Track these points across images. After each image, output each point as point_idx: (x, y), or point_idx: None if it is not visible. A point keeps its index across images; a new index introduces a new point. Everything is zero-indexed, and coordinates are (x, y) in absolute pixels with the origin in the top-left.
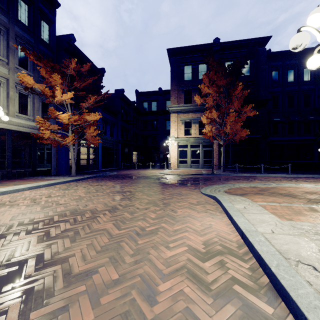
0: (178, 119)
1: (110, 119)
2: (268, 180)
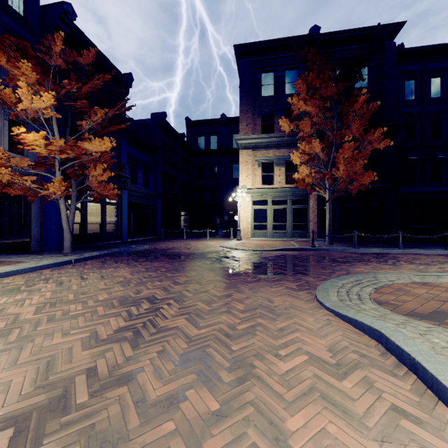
0: (252, 158)
1: (143, 159)
2: (427, 263)
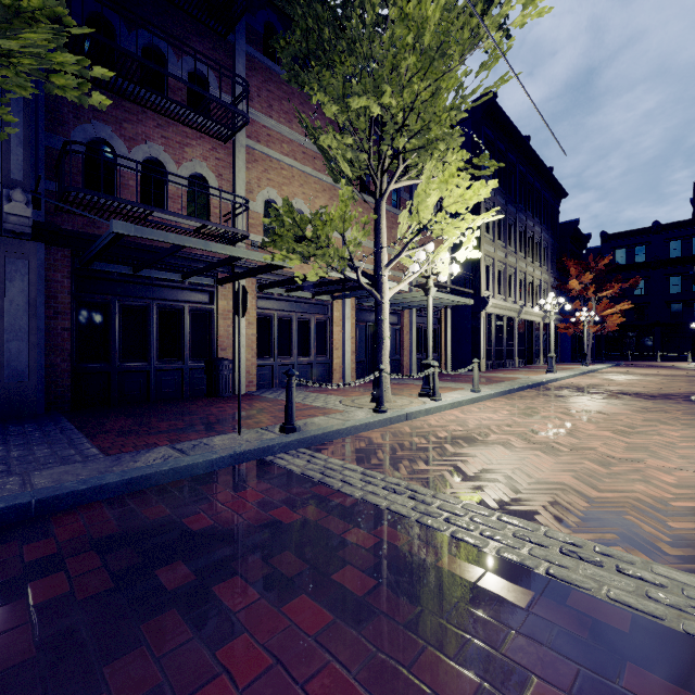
0: None
1: None
2: None
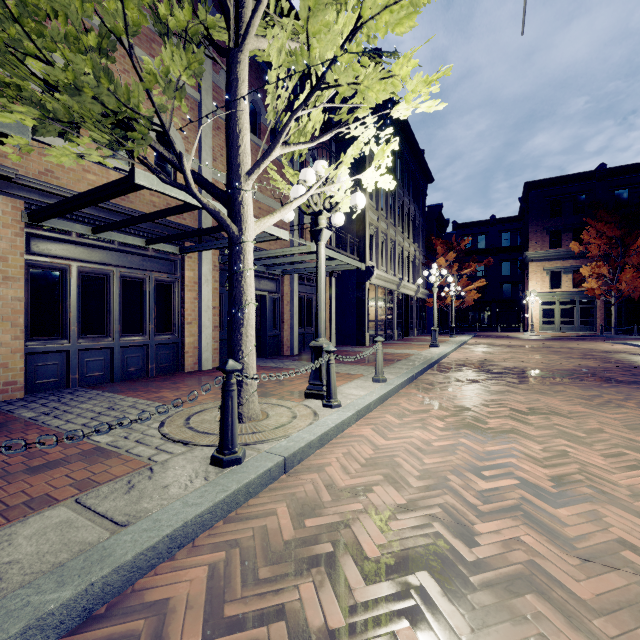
0: (541, 268)
1: None
2: None
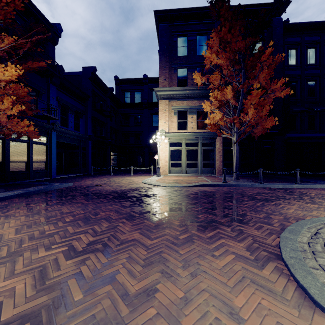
0: (170, 107)
1: (74, 105)
2: None
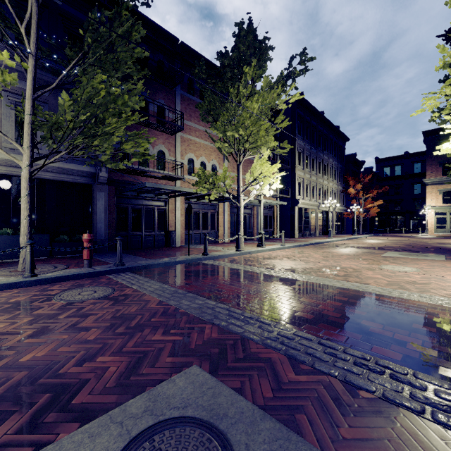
0: (435, 190)
1: None
2: None
